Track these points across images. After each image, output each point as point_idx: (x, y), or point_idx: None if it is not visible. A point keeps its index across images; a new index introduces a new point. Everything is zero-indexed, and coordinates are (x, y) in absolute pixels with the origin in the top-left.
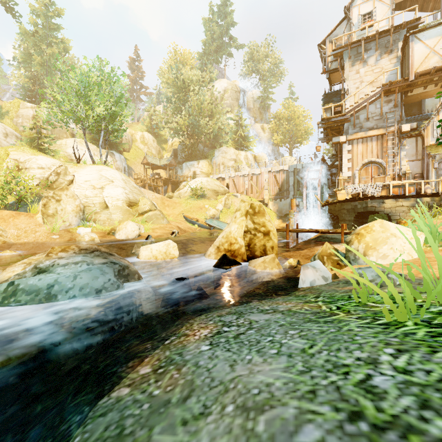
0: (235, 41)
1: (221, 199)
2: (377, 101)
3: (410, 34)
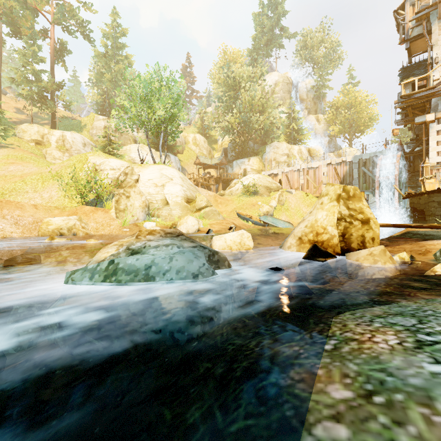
0: (286, 31)
1: (274, 196)
2: None
3: None
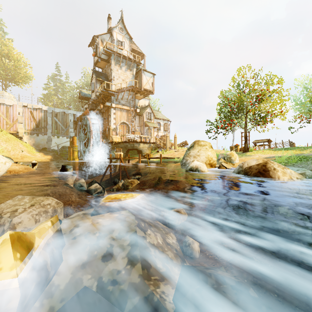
0: None
1: None
2: (125, 91)
3: (143, 70)
